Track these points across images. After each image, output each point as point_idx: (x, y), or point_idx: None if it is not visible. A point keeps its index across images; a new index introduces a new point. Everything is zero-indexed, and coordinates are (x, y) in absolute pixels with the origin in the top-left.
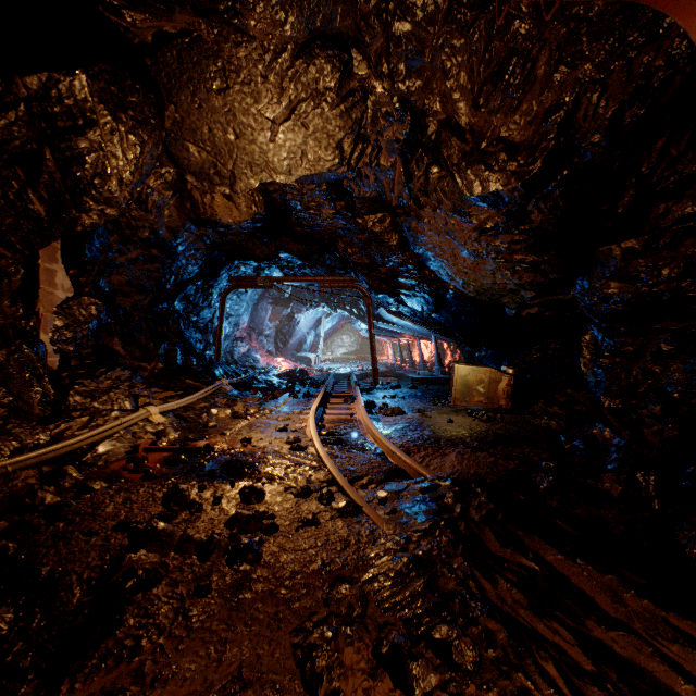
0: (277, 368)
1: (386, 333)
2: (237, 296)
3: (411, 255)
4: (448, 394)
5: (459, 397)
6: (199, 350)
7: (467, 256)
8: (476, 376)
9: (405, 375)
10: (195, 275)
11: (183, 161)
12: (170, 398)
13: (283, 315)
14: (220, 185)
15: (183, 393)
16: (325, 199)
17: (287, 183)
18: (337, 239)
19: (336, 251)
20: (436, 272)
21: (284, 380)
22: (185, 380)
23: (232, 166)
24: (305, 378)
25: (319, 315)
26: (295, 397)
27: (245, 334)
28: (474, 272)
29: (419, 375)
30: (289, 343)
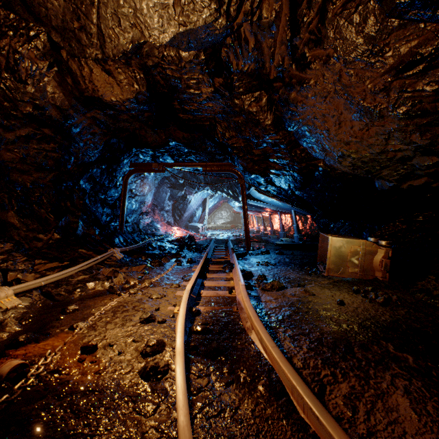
0: (172, 235)
1: (254, 208)
2: (140, 180)
3: (284, 134)
4: (316, 262)
5: (333, 268)
6: (104, 222)
7: (359, 117)
8: (351, 248)
9: (269, 241)
10: (97, 159)
11: (39, 9)
12: (49, 270)
13: (178, 196)
14: (89, 47)
15: (67, 264)
16: (204, 74)
17: (165, 54)
18: (216, 124)
19: (215, 136)
20: (309, 149)
21: (175, 245)
22: (78, 249)
23: (96, 18)
24: (191, 244)
25: (205, 197)
26: (178, 264)
27: (149, 209)
28: (360, 140)
29: (282, 242)
30: (184, 216)
